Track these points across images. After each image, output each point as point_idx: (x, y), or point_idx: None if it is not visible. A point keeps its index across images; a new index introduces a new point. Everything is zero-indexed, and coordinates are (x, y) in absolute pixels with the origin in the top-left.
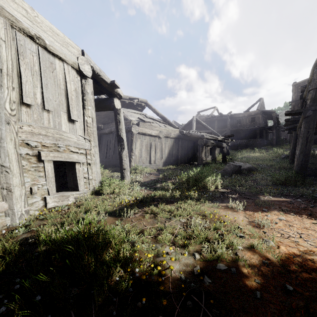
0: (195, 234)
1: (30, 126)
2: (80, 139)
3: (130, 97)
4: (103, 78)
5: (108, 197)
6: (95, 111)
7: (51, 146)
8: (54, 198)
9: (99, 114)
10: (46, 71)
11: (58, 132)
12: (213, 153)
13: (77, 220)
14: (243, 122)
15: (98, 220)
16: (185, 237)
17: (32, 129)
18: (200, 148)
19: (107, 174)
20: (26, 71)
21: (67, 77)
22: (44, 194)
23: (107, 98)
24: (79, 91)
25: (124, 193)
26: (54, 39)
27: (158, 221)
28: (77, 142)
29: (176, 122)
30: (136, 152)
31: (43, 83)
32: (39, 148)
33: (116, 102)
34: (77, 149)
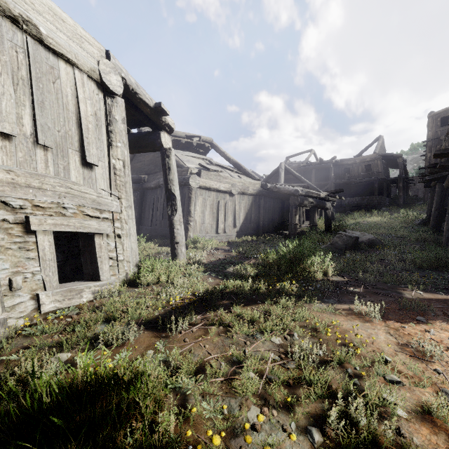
0: (306, 377)
1: (11, 171)
2: (103, 196)
3: (188, 134)
4: (143, 97)
5: (147, 292)
6: (132, 152)
7: (51, 207)
8: (55, 296)
9: (142, 160)
10: (41, 80)
11: (63, 183)
12: (312, 218)
13: (86, 338)
14: (354, 172)
15: (125, 338)
16: (287, 383)
17: (14, 176)
18: (293, 210)
19: (152, 250)
20: (2, 76)
21: (80, 92)
22: (37, 289)
23: (150, 132)
24: (101, 117)
25: (175, 283)
26: (57, 27)
27: (232, 342)
28: (97, 201)
29: (254, 172)
30: (196, 216)
31: (35, 99)
32: (27, 210)
33: (164, 138)
34: (97, 212)
